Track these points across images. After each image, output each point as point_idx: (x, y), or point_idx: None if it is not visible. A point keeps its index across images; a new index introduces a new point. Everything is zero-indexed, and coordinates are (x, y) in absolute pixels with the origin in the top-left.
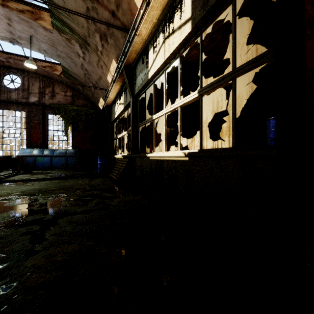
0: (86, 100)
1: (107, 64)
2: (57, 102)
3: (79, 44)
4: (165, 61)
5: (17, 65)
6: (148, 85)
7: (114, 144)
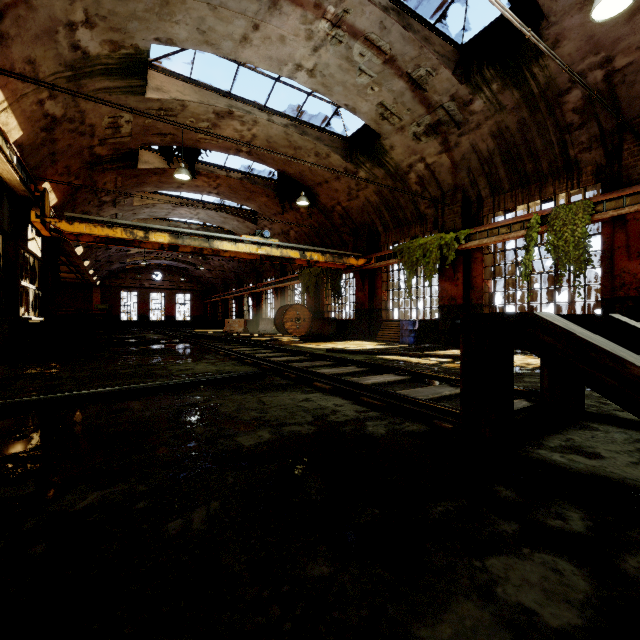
0: None
1: None
2: None
3: None
4: None
5: None
6: None
7: None
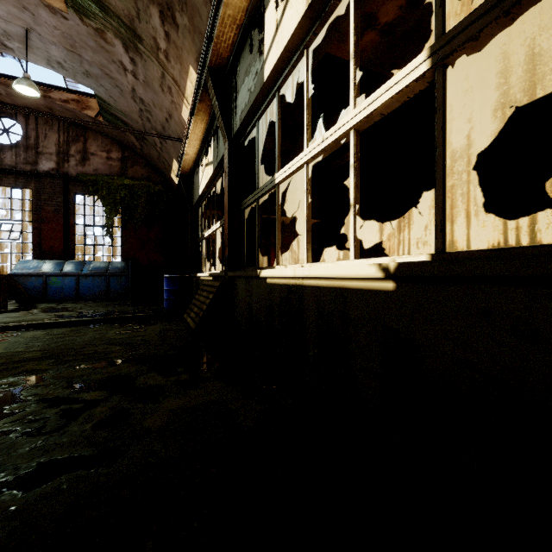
0: (148, 167)
1: (179, 81)
2: (93, 171)
3: (122, 40)
4: (309, 9)
5: (13, 98)
6: (264, 101)
7: (199, 252)
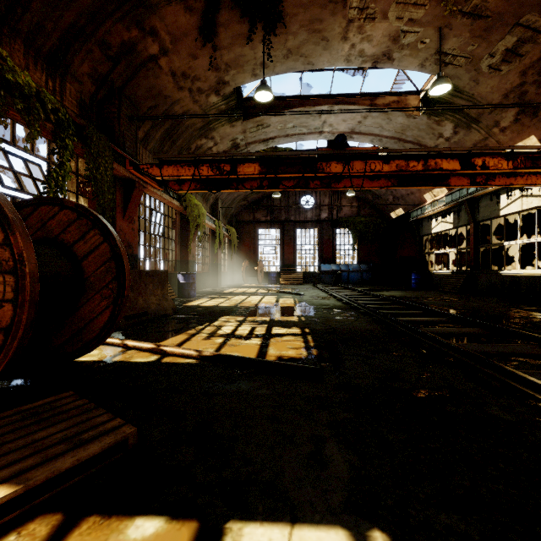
0: (371, 208)
1: None
2: (344, 215)
3: None
4: (522, 210)
5: None
6: (496, 217)
7: (423, 259)
